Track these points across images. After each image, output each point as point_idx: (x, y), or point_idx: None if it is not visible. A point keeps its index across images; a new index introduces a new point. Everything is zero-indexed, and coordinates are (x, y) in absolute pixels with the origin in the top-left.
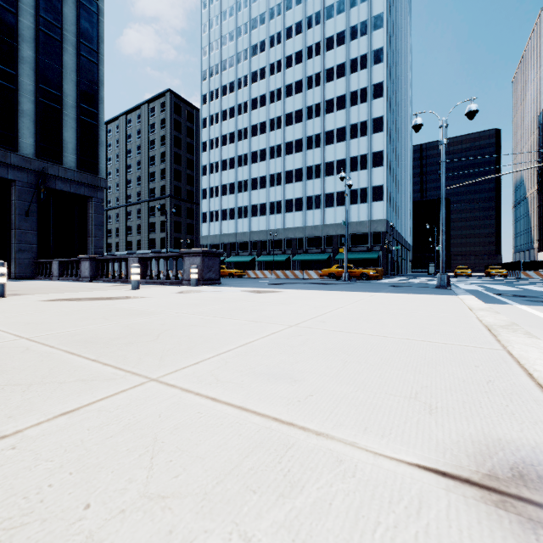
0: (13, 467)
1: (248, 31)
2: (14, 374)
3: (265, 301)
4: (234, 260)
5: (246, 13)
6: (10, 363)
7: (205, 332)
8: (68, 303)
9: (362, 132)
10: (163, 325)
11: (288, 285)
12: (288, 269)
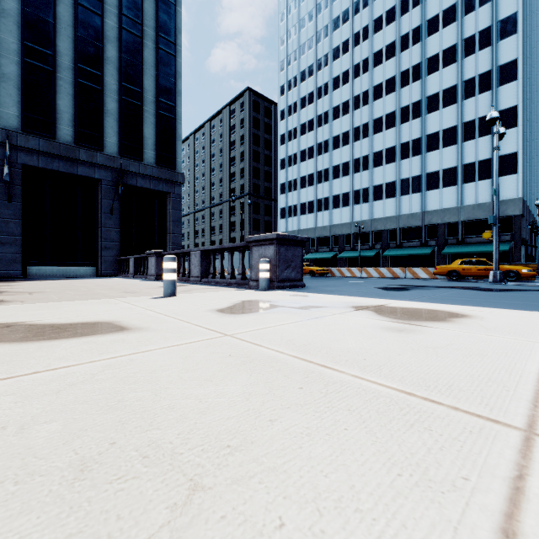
0: None
1: (328, 5)
2: None
3: None
4: (313, 256)
5: None
6: None
7: None
8: None
9: (482, 87)
10: None
11: (424, 291)
12: (376, 266)
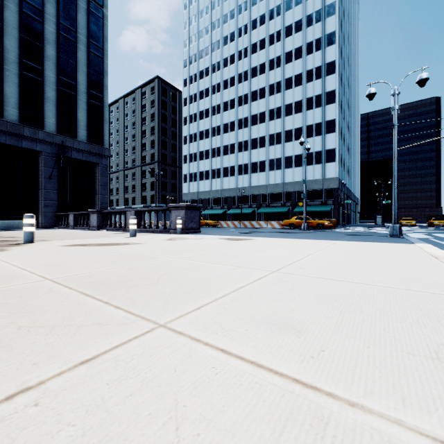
0: (36, 431)
1: (220, 25)
2: (39, 315)
3: (242, 248)
4: (209, 212)
5: (219, 10)
6: (36, 304)
7: (198, 276)
8: (81, 248)
9: (317, 104)
10: (160, 269)
11: (257, 233)
12: (253, 220)
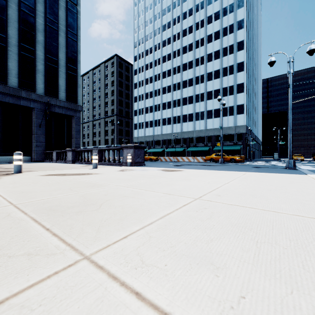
0: None
1: (160, 17)
2: None
3: (174, 177)
4: (152, 150)
5: (159, 6)
6: None
7: (134, 202)
8: (53, 177)
9: (230, 72)
10: (106, 195)
11: (186, 166)
12: (184, 156)
